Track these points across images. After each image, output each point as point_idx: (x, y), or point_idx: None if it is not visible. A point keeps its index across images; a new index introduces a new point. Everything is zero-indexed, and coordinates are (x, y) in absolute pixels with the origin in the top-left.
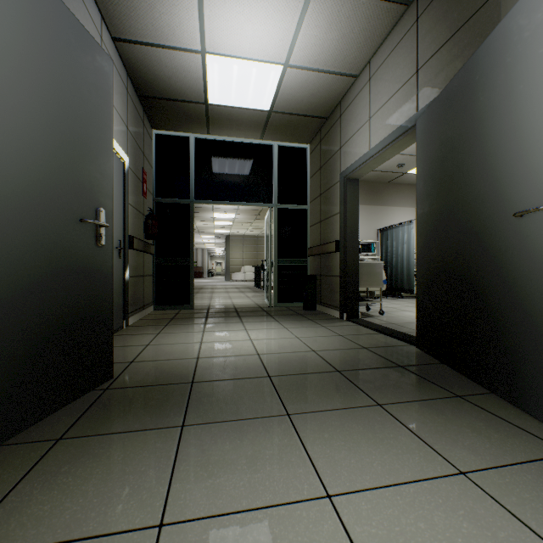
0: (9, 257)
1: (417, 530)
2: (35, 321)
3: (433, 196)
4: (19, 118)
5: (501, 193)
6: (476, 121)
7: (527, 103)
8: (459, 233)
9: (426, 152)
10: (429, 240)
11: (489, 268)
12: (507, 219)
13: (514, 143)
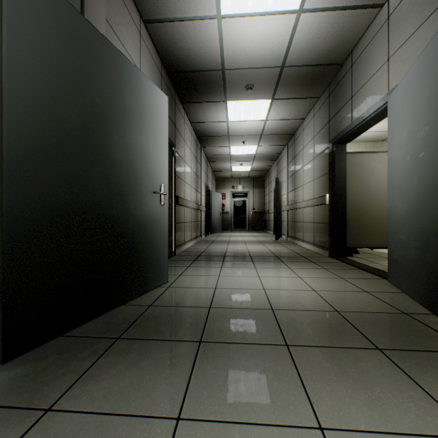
0: (426, 213)
1: (245, 284)
2: (434, 251)
3: (64, 122)
4: (428, 135)
5: (140, 173)
6: (125, 108)
7: (151, 137)
8: (108, 186)
9: (45, 43)
10: (55, 177)
11: (134, 218)
12: (143, 190)
13: (147, 151)
